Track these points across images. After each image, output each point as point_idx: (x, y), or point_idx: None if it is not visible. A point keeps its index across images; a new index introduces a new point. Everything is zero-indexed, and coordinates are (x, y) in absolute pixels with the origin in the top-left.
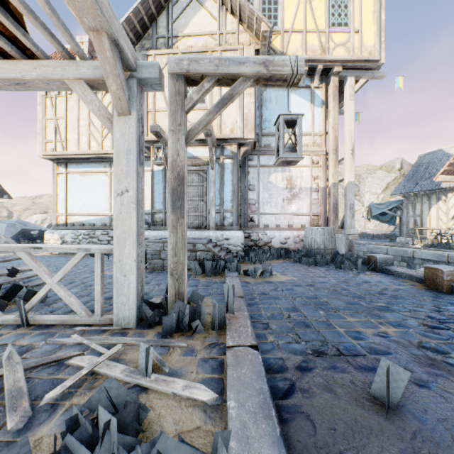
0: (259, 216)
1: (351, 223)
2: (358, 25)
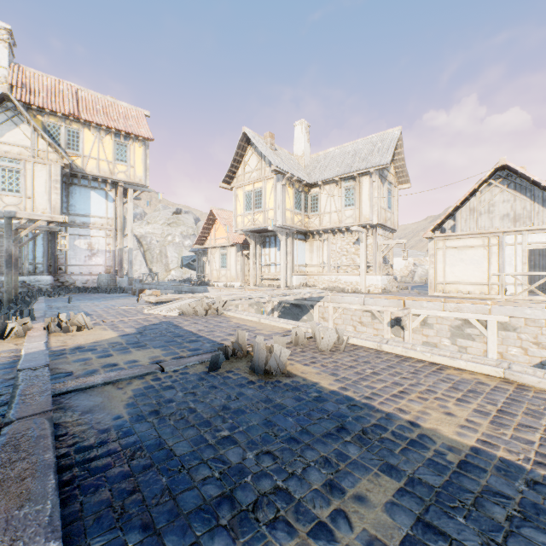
0: (67, 267)
1: (131, 271)
2: (134, 163)
